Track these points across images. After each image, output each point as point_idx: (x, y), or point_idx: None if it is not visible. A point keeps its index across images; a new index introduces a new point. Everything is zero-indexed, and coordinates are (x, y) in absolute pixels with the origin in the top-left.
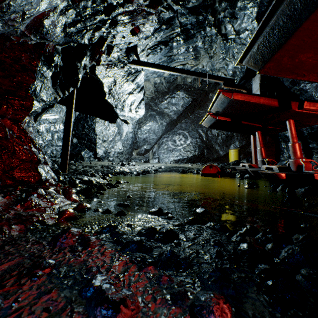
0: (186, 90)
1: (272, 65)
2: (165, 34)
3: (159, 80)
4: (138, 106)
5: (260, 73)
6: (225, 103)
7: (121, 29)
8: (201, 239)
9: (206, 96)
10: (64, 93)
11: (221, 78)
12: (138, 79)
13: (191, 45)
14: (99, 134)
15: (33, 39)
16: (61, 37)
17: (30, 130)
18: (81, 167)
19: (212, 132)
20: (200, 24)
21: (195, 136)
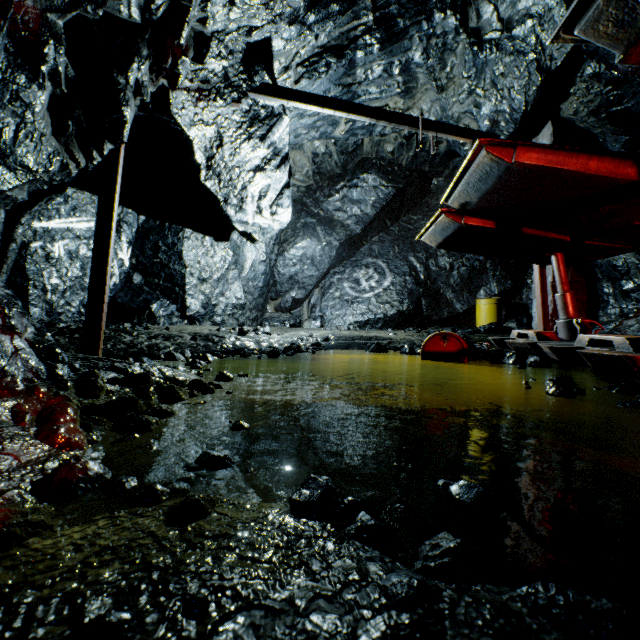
0: (381, 171)
1: None
2: (338, 26)
3: (323, 147)
4: (277, 200)
5: (628, 62)
6: (490, 178)
7: None
8: None
9: (426, 183)
10: (91, 156)
11: (467, 132)
12: (276, 134)
13: (396, 59)
14: (192, 265)
15: None
16: None
17: None
18: (145, 337)
19: (439, 261)
20: (421, 2)
21: (402, 271)
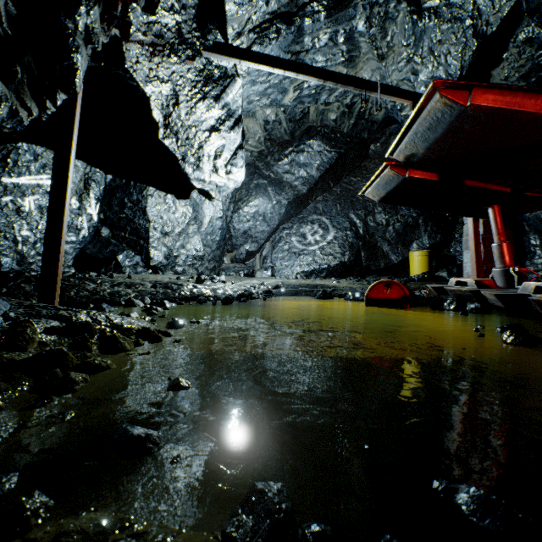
0: (325, 137)
1: None
2: None
3: (273, 114)
4: (232, 160)
5: None
6: (440, 126)
7: None
8: None
9: (365, 149)
10: (44, 105)
11: (408, 93)
12: (230, 96)
13: (341, 28)
14: (155, 220)
15: None
16: None
17: None
18: (108, 285)
19: (377, 218)
20: None
21: (343, 227)
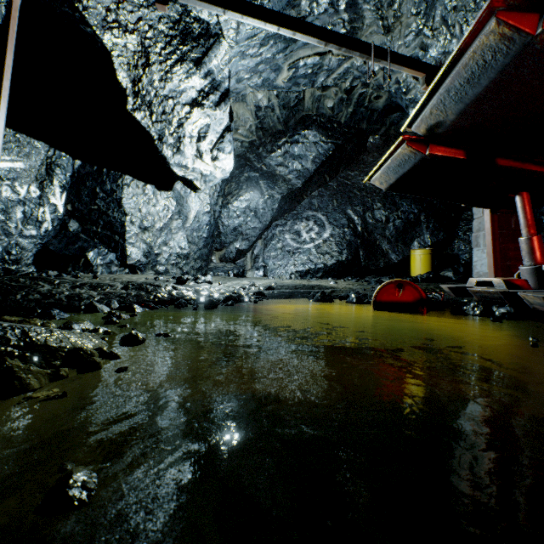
0: (321, 127)
1: None
2: None
3: (266, 99)
4: (218, 144)
5: None
6: (487, 74)
7: None
8: None
9: (363, 141)
10: None
11: (420, 65)
12: (214, 61)
13: None
14: (132, 213)
15: None
16: None
17: None
18: (67, 286)
19: (376, 214)
20: None
21: (340, 223)
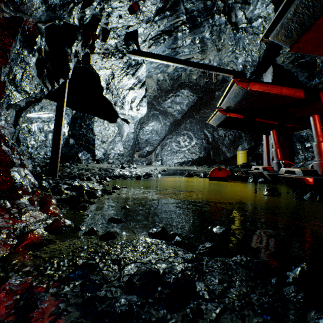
0: (190, 88)
1: (310, 36)
2: (169, 21)
3: (162, 76)
4: (140, 103)
5: (292, 51)
6: (239, 96)
7: (117, 4)
8: (234, 294)
9: (213, 94)
10: (53, 85)
11: (231, 71)
12: (139, 72)
13: (197, 36)
14: (98, 134)
15: (5, 11)
16: (42, 10)
17: (2, 124)
18: (76, 170)
19: (219, 132)
20: (208, 10)
21: (200, 137)
